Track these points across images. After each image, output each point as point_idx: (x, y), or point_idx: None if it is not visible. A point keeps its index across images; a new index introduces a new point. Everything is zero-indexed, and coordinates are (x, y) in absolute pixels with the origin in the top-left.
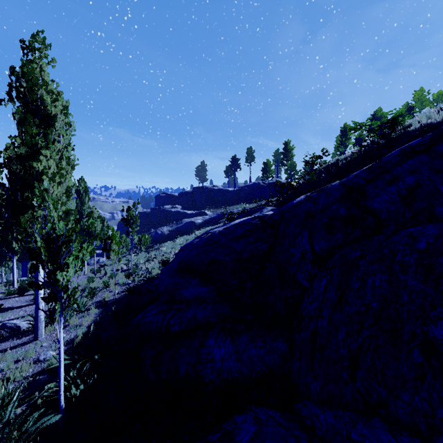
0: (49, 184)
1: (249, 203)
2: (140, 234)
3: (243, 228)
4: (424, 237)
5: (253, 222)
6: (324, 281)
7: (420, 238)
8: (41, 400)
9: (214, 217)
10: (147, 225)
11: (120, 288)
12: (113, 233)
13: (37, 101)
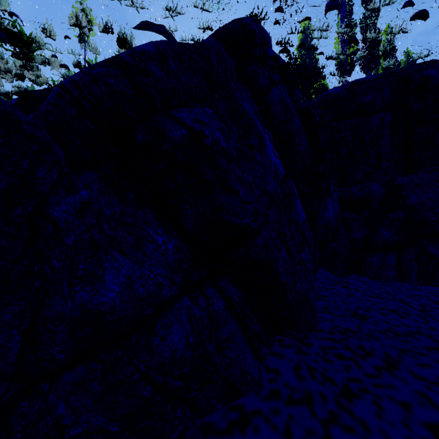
0: None
1: None
2: None
3: None
4: None
5: None
6: None
7: None
8: None
9: None
10: None
11: None
12: None
13: None
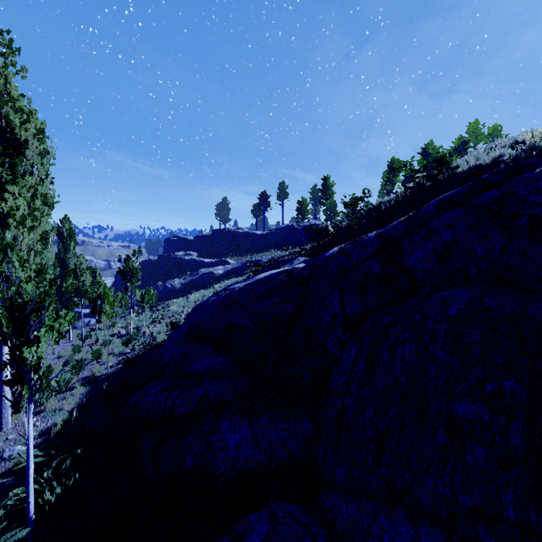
0: (17, 230)
1: (281, 250)
2: (144, 288)
3: (268, 285)
4: (456, 302)
5: (279, 278)
6: (354, 351)
7: (452, 303)
8: (3, 511)
9: (238, 266)
10: (154, 277)
11: (115, 359)
12: (105, 291)
13: (1, 121)
